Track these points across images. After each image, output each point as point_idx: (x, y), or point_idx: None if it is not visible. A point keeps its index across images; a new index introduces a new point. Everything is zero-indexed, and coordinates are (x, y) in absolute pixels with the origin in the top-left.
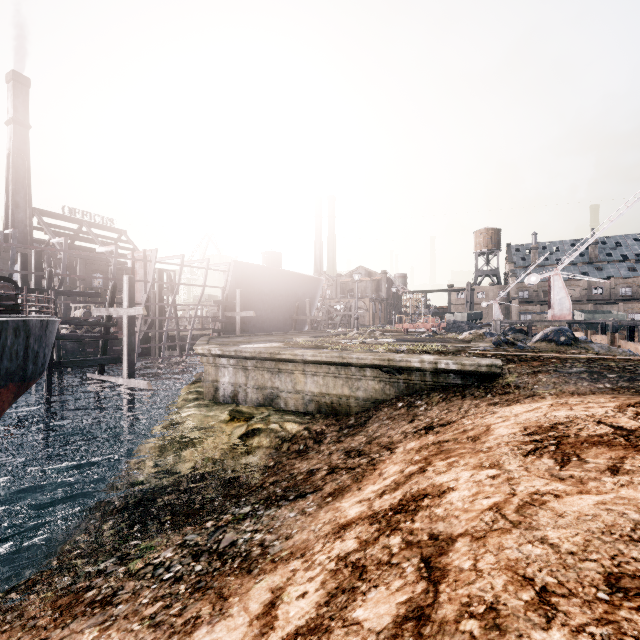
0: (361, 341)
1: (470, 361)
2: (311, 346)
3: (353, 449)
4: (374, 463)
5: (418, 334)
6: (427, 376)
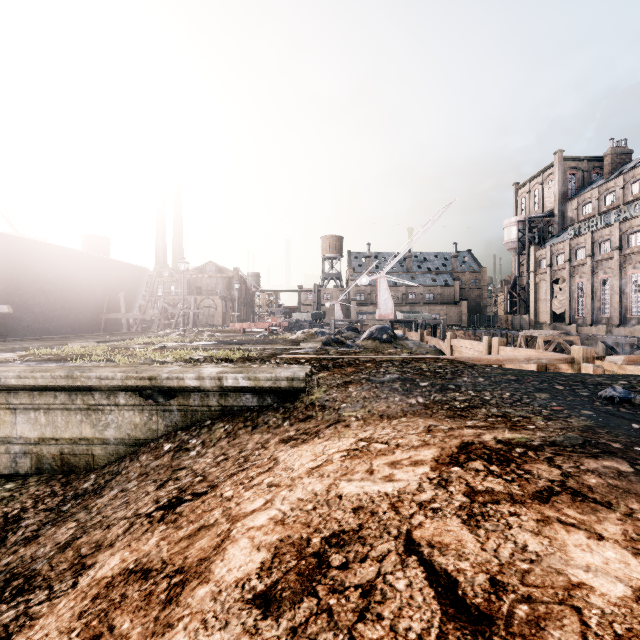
0: (158, 346)
1: (266, 374)
2: (67, 356)
3: (26, 569)
4: (13, 631)
5: (256, 334)
6: (211, 398)
